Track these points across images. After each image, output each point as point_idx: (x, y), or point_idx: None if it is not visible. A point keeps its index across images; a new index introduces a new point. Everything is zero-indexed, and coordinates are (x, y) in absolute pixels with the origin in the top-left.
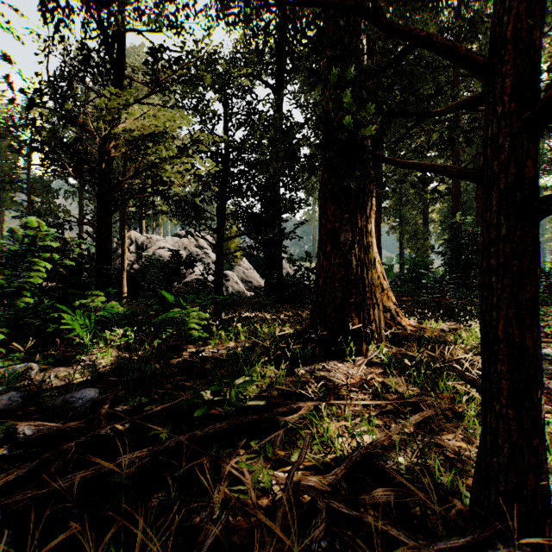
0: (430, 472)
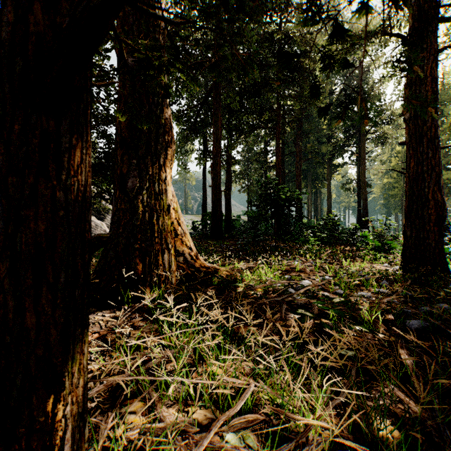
0: None
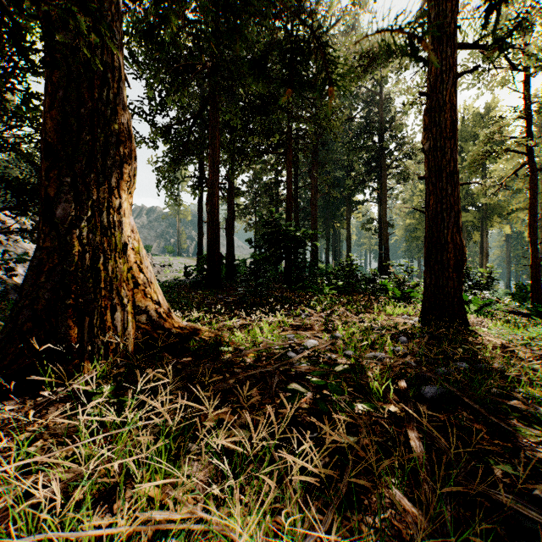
0: None
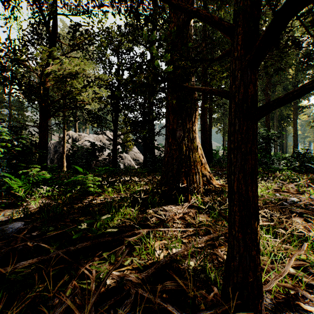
0: (206, 270)
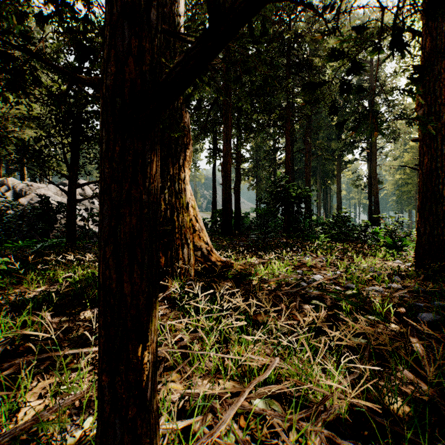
0: None
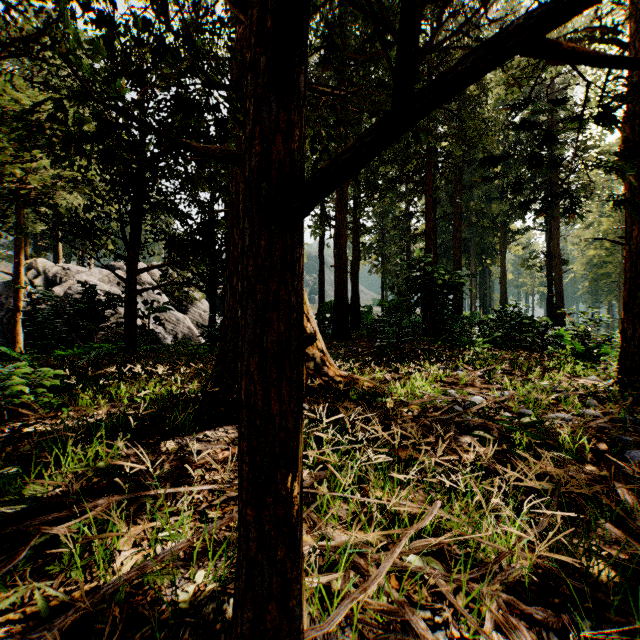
0: (225, 591)
